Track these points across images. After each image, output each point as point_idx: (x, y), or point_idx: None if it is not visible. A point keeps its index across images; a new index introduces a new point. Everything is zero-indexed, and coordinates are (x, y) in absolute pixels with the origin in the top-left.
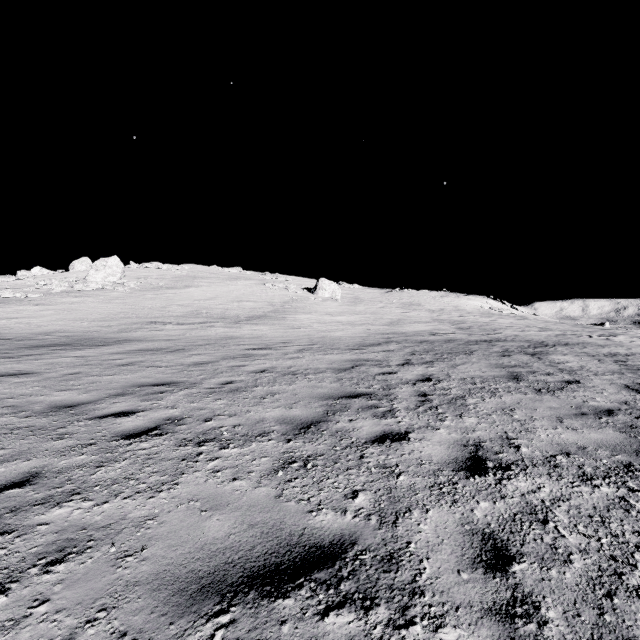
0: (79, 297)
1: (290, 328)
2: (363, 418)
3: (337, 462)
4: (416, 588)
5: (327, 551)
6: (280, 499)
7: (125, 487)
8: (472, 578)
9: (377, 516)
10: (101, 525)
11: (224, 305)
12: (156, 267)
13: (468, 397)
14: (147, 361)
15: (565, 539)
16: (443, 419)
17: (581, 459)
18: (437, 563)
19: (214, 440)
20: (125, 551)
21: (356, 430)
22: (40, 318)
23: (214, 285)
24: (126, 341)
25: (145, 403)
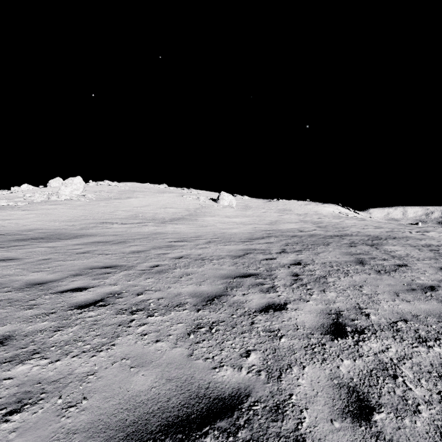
0: (53, 205)
1: (200, 226)
2: (253, 293)
3: (234, 327)
4: (299, 436)
5: (227, 402)
6: (191, 357)
7: (74, 347)
8: (343, 427)
9: (265, 372)
10: (53, 379)
11: (154, 210)
12: (107, 184)
13: (328, 277)
14: (99, 250)
15: (412, 392)
16: (311, 293)
17: (416, 325)
18: (314, 413)
19: (143, 310)
20: (69, 402)
21: (248, 302)
22: (25, 219)
23: (147, 197)
24: (85, 236)
25: (95, 281)
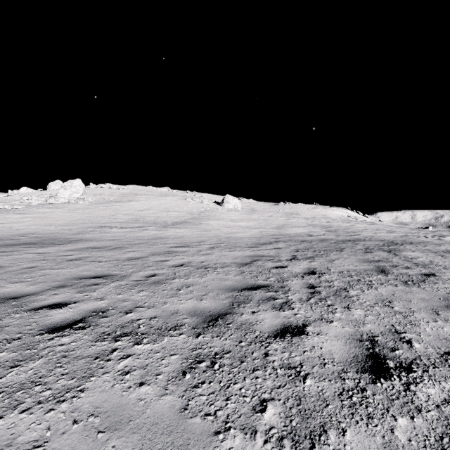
0: (51, 208)
1: (204, 231)
2: (264, 310)
3: (243, 361)
4: None
5: None
6: (185, 413)
7: (28, 395)
8: None
9: (290, 441)
10: None
11: (156, 214)
12: (108, 187)
13: (349, 289)
14: (92, 257)
15: None
16: (333, 311)
17: None
18: None
19: (130, 334)
20: None
21: (259, 323)
22: (20, 223)
23: (149, 200)
24: (80, 241)
25: (79, 295)
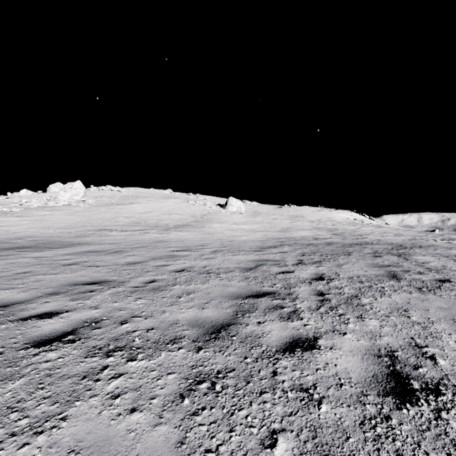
0: (50, 211)
1: (207, 234)
2: (270, 320)
3: (249, 381)
4: None
5: None
6: (182, 449)
7: (1, 425)
8: None
9: None
10: None
11: (158, 217)
12: (109, 189)
13: (361, 296)
14: (89, 261)
15: None
16: (346, 321)
17: None
18: None
19: (124, 348)
20: None
21: (265, 335)
22: (18, 226)
23: (151, 202)
24: (79, 244)
25: (72, 303)
